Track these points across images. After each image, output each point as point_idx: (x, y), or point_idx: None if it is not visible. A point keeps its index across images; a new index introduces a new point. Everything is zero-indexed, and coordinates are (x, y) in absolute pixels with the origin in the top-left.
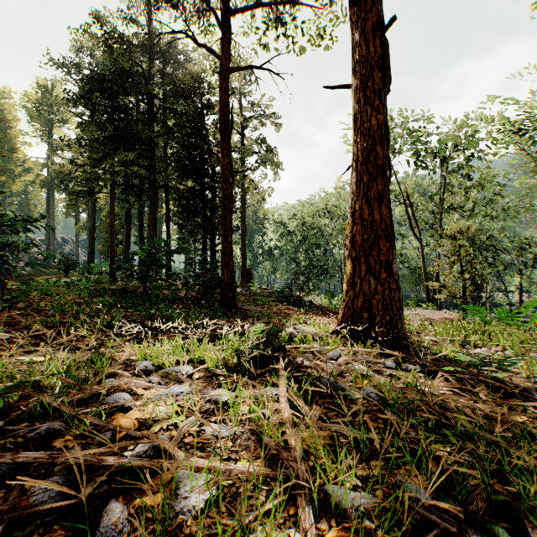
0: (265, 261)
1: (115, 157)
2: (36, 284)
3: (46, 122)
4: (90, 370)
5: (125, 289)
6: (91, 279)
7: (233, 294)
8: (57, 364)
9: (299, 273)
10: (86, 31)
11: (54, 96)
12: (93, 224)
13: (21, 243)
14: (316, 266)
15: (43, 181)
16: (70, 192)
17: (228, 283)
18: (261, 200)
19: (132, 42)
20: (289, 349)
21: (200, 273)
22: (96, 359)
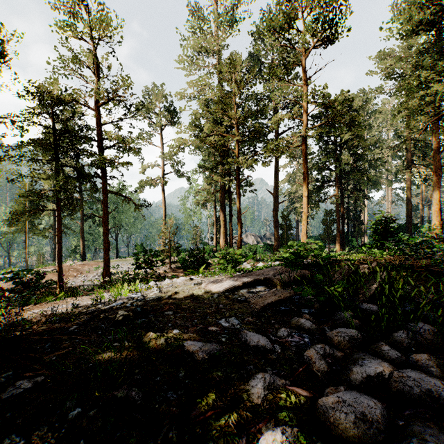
0: None
1: None
2: None
3: None
4: None
5: None
6: None
7: None
8: None
9: None
10: None
11: None
12: None
13: None
14: None
15: None
16: None
17: None
18: None
19: None
20: None
21: None
22: None
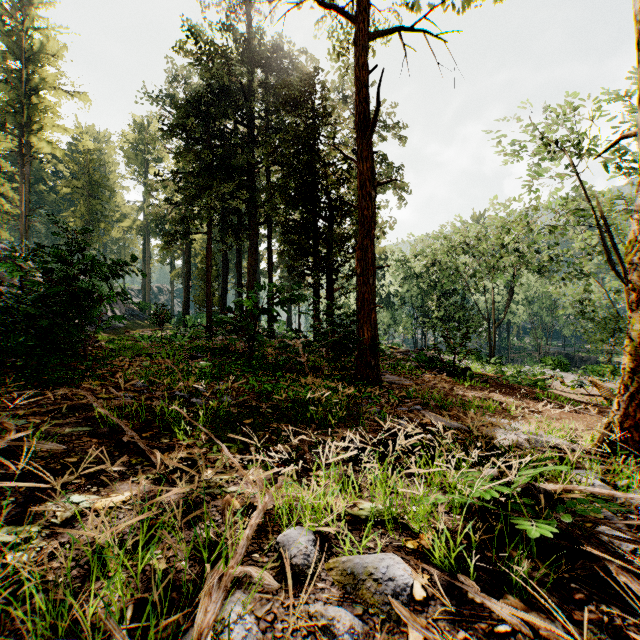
0: (382, 311)
1: (212, 190)
2: (131, 339)
3: (142, 162)
4: (191, 548)
5: (225, 347)
6: (186, 334)
7: (376, 360)
8: (124, 559)
9: (454, 328)
10: (181, 49)
11: (149, 133)
12: (188, 271)
13: (103, 291)
14: (453, 317)
15: (139, 226)
16: (164, 234)
17: (369, 344)
18: (380, 234)
19: (230, 52)
20: (563, 498)
21: (329, 331)
22: (201, 505)
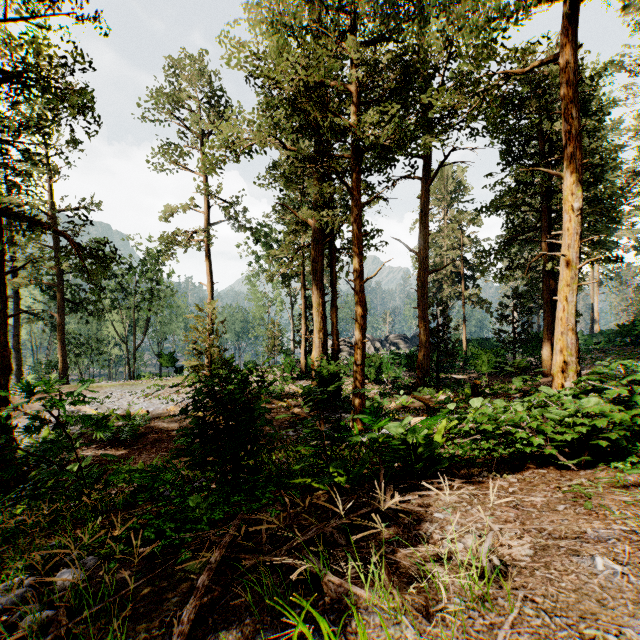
0: None
1: None
2: None
3: None
4: None
5: None
6: None
7: None
8: None
9: None
10: None
11: None
12: None
13: None
14: None
15: None
16: None
17: None
18: None
19: None
20: None
21: None
22: None
